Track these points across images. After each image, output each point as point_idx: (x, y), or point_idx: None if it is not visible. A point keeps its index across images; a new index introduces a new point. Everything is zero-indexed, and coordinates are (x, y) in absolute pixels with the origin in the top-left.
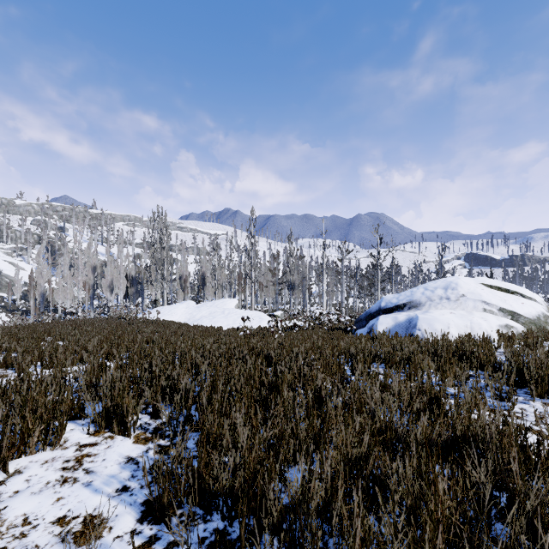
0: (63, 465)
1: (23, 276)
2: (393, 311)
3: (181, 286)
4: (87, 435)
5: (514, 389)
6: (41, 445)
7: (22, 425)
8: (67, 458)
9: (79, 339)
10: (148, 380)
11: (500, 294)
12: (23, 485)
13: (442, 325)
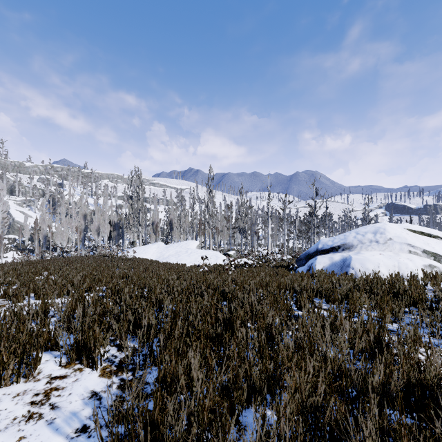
0: (32, 399)
1: (31, 222)
2: (329, 252)
3: (153, 231)
4: (59, 366)
5: None
6: (15, 378)
7: None
8: (37, 391)
9: (68, 274)
10: (117, 314)
11: (423, 238)
12: None
13: (372, 265)
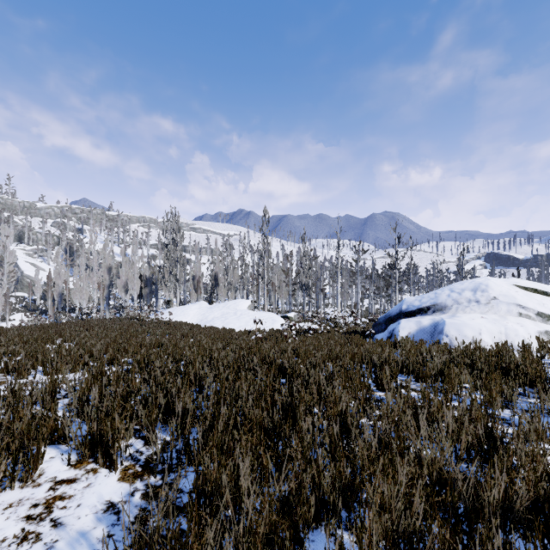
0: (29, 512)
1: (43, 277)
2: (415, 315)
3: (194, 287)
4: (67, 466)
5: None
6: (8, 482)
7: None
8: (36, 501)
9: (86, 342)
10: (145, 396)
11: (537, 297)
12: None
13: (472, 331)
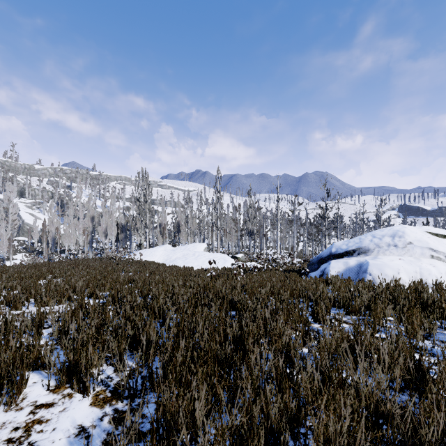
0: (10, 435)
1: (40, 224)
2: (343, 256)
3: (160, 233)
4: (46, 391)
5: None
6: None
7: None
8: (17, 424)
9: (71, 278)
10: (116, 328)
11: None
12: None
13: (392, 270)
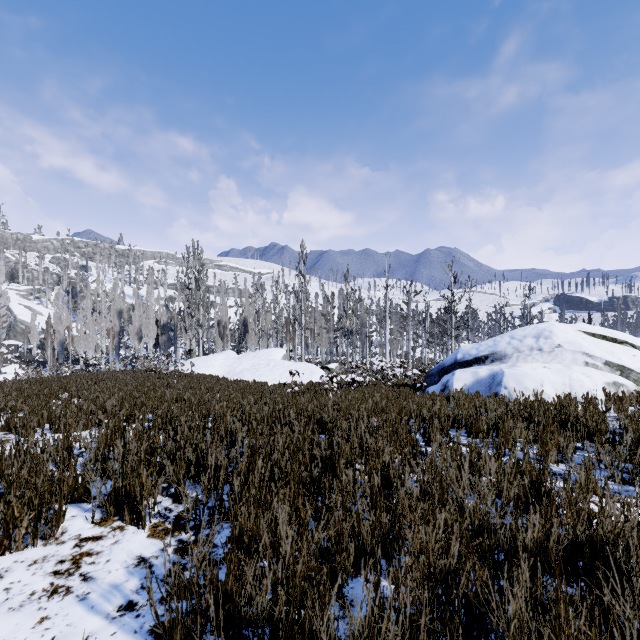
0: (56, 567)
1: (41, 322)
2: (472, 365)
3: (219, 334)
4: (91, 524)
5: (637, 468)
6: (31, 539)
7: (6, 514)
8: (62, 557)
9: (97, 396)
10: (172, 452)
11: (605, 344)
12: (1, 596)
13: (534, 382)
